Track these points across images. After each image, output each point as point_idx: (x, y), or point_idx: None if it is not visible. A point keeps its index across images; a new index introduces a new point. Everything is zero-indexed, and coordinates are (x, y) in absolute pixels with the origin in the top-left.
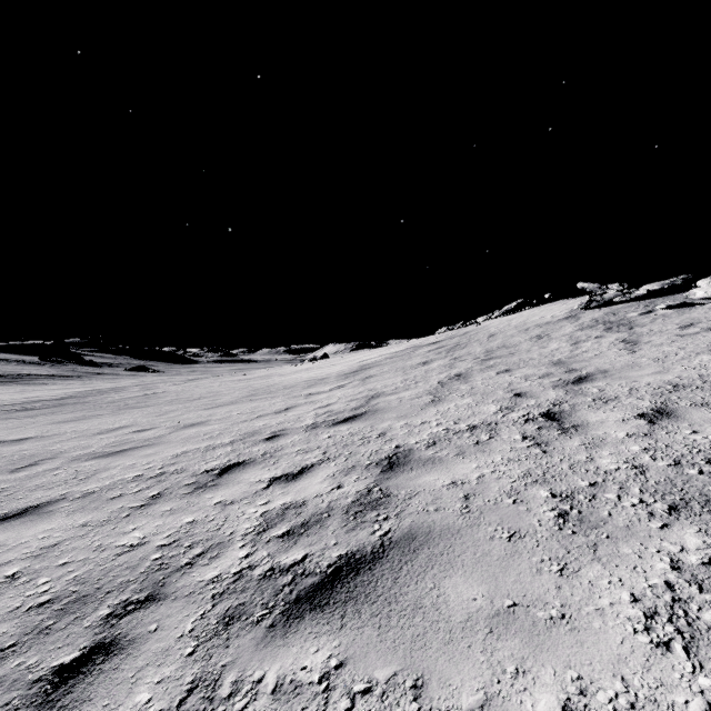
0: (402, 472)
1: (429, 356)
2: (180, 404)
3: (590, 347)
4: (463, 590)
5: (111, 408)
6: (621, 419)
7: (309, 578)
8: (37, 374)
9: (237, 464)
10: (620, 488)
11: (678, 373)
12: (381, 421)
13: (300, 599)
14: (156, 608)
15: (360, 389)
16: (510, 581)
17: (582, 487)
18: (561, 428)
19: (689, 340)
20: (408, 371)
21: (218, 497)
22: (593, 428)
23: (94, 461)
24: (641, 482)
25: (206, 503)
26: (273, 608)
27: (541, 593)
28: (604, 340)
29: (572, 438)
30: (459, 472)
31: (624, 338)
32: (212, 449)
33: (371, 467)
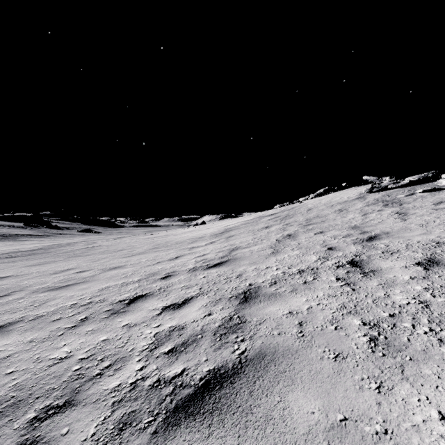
0: (254, 304)
1: (269, 222)
2: (109, 254)
3: (375, 217)
4: (303, 404)
5: (64, 256)
6: (404, 266)
7: (185, 389)
8: (21, 234)
9: (141, 296)
10: (413, 318)
11: (437, 234)
12: (239, 266)
13: (178, 408)
14: (69, 413)
15: (225, 244)
16: (339, 397)
17: (384, 317)
18: (363, 272)
19: (441, 212)
20: (256, 232)
21: (125, 320)
22: (386, 272)
23: (47, 293)
24: (428, 314)
25: (116, 325)
26: (157, 415)
27: (365, 409)
28: (384, 212)
29: (372, 279)
30: (294, 304)
31: (397, 211)
32: (126, 285)
33: (232, 299)
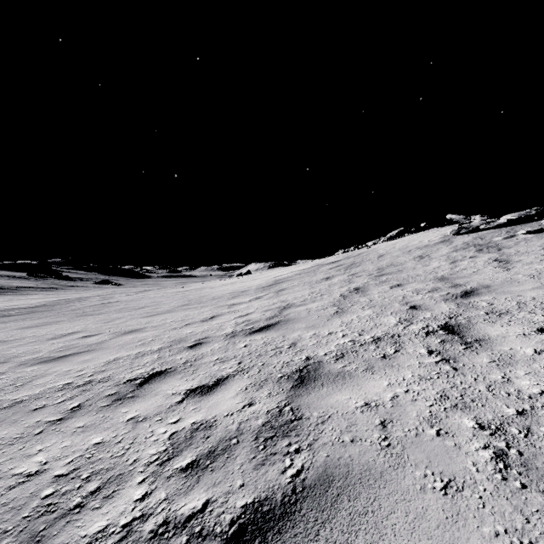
0: (313, 388)
1: (330, 272)
2: (126, 312)
3: (467, 265)
4: None
5: (71, 315)
6: (522, 334)
7: (206, 542)
8: (24, 287)
9: (158, 373)
10: None
11: None
12: (292, 331)
13: None
14: None
15: (274, 300)
16: None
17: (510, 416)
18: (464, 342)
19: None
20: (314, 285)
21: (132, 411)
22: (497, 343)
23: (37, 366)
24: None
25: (119, 419)
26: None
27: None
28: (479, 259)
29: (479, 353)
30: (371, 391)
31: (496, 257)
32: (141, 356)
33: (283, 380)
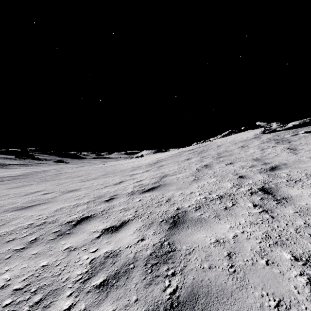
0: (182, 229)
1: (189, 155)
2: (70, 179)
3: (271, 151)
4: None
5: (38, 180)
6: None
7: None
8: (13, 164)
9: (86, 218)
10: None
11: None
12: (168, 191)
13: None
14: None
15: (157, 172)
16: None
17: None
18: (276, 199)
19: None
20: (180, 163)
21: (68, 243)
22: (297, 200)
23: (14, 212)
24: None
25: (59, 249)
26: None
27: None
28: (277, 148)
29: (286, 207)
30: (219, 231)
31: (288, 147)
32: (76, 206)
33: (162, 223)
